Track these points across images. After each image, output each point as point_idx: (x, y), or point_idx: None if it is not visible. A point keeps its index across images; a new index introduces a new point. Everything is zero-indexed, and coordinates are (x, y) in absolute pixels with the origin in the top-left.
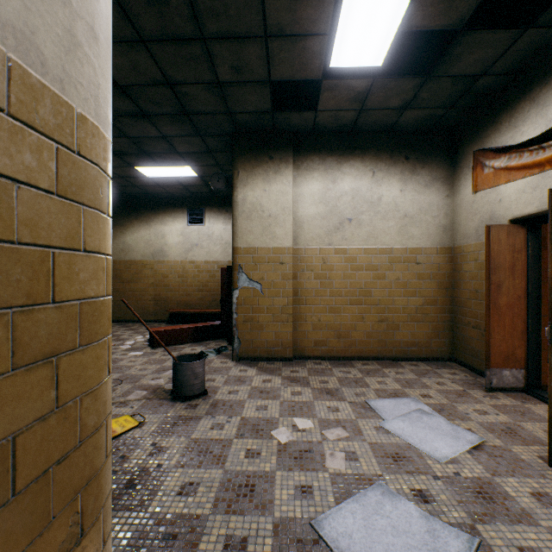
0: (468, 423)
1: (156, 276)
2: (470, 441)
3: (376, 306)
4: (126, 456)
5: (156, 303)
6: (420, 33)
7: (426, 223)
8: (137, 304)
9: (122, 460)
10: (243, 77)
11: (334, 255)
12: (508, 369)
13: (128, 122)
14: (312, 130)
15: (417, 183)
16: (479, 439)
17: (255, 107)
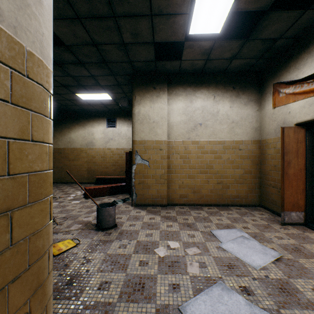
0: (272, 244)
1: (88, 157)
2: (273, 255)
3: (216, 174)
4: (68, 265)
5: (88, 172)
6: (242, 13)
7: (245, 126)
8: (77, 173)
9: (65, 267)
10: (138, 40)
11: (191, 145)
12: (294, 212)
13: (71, 67)
14: (178, 72)
15: (240, 102)
16: (279, 254)
17: (145, 58)
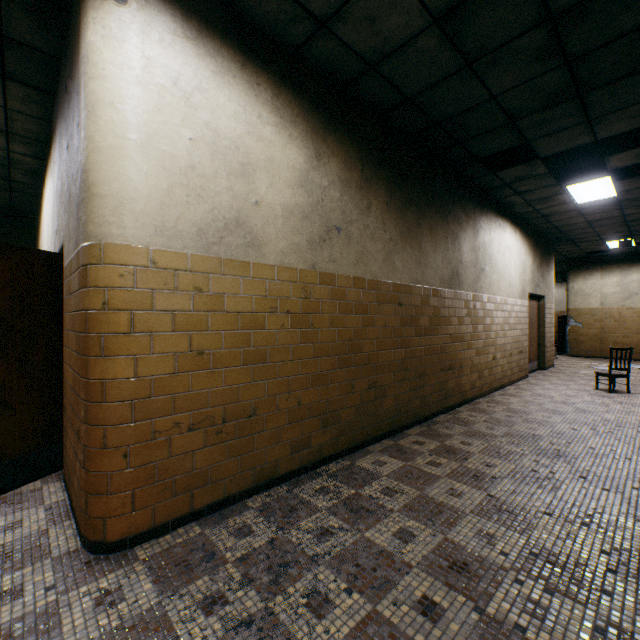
0: None
1: None
2: None
3: None
4: None
5: None
6: None
7: None
8: None
9: None
10: (572, 253)
11: (625, 311)
12: None
13: None
14: (611, 254)
15: None
16: None
17: (577, 255)
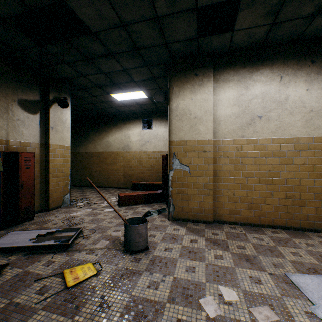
0: None
1: (125, 161)
2: None
3: (283, 185)
4: (79, 307)
5: (125, 177)
6: None
7: None
8: (114, 178)
9: (75, 311)
10: (175, 7)
11: (246, 145)
12: None
13: (102, 61)
14: (228, 50)
15: None
16: None
17: (185, 35)
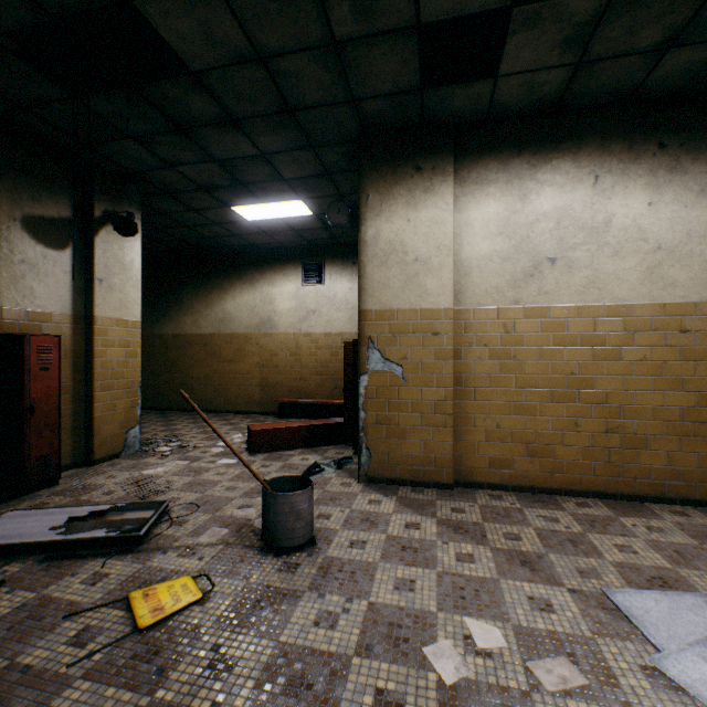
0: None
1: (262, 354)
2: None
3: (601, 406)
4: (165, 671)
5: (262, 389)
6: None
7: (701, 259)
8: (239, 391)
9: (156, 679)
10: (373, 24)
11: (523, 320)
12: None
13: (212, 135)
14: (486, 117)
15: (683, 188)
16: None
17: (393, 83)
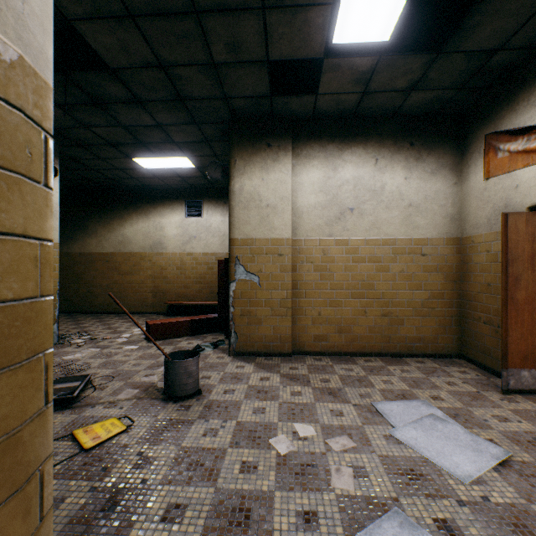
0: (489, 431)
1: (155, 268)
2: (495, 455)
3: (379, 300)
4: (108, 469)
5: (155, 295)
6: (431, 4)
7: (432, 213)
8: (136, 296)
9: (103, 473)
10: (239, 56)
11: (335, 246)
12: (527, 369)
13: (121, 109)
14: (312, 116)
15: (423, 170)
16: (505, 453)
17: (253, 91)
